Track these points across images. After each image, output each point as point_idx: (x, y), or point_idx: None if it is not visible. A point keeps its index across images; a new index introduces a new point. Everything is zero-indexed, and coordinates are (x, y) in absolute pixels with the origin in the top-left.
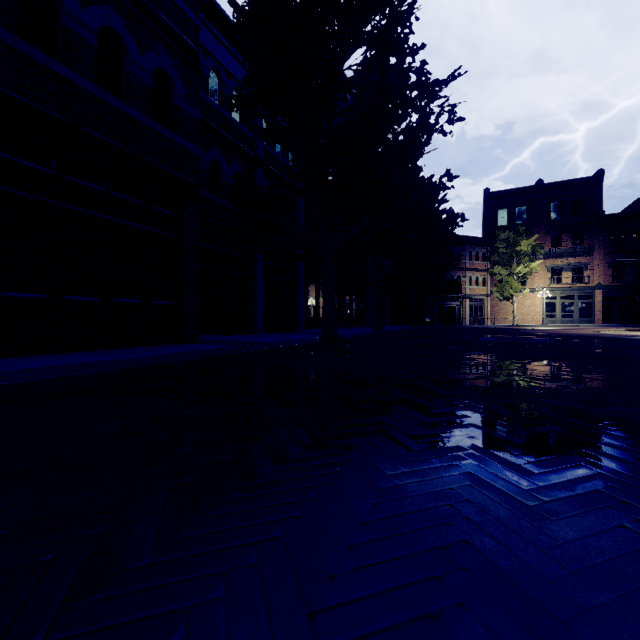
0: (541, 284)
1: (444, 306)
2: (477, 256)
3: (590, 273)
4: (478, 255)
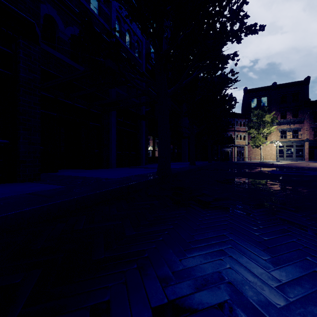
0: (275, 139)
1: (223, 151)
2: (240, 124)
3: (302, 133)
4: (241, 123)
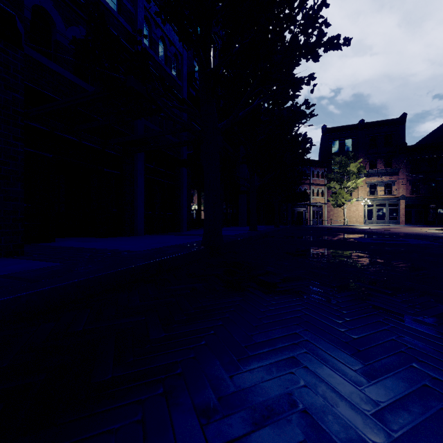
0: (362, 195)
1: (294, 211)
2: (318, 174)
3: (396, 188)
4: (318, 174)
